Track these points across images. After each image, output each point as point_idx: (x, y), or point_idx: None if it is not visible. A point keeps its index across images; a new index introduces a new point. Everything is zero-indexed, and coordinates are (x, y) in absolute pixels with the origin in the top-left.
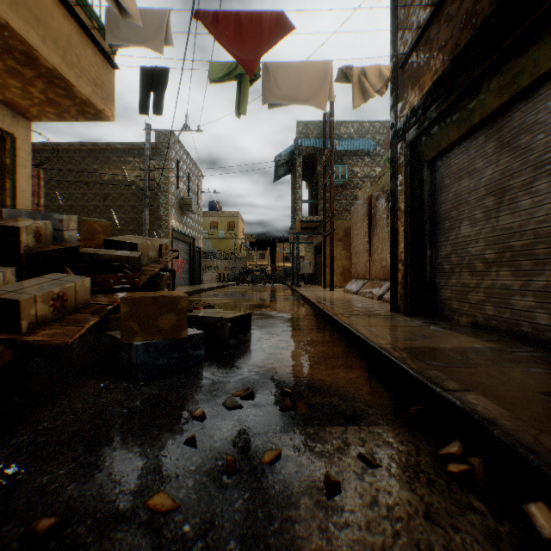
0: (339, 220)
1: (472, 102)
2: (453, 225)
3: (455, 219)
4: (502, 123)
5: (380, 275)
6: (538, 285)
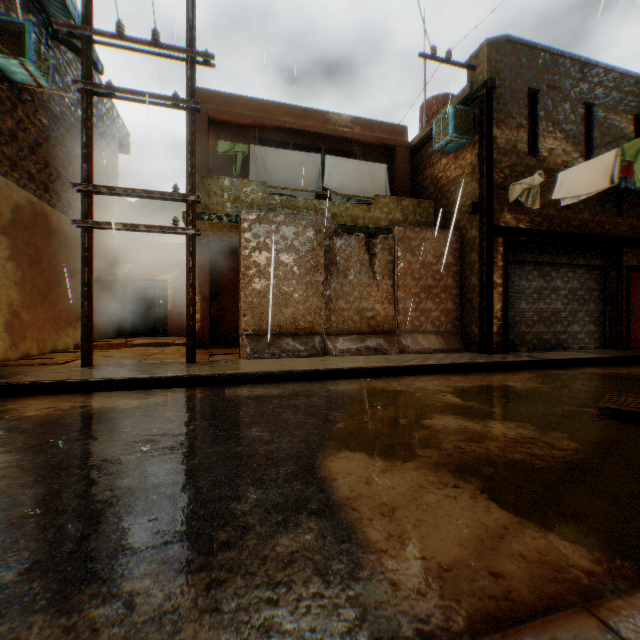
0: (5, 176)
1: (540, 252)
2: (516, 301)
3: (517, 298)
4: (540, 267)
5: (359, 328)
6: (551, 330)
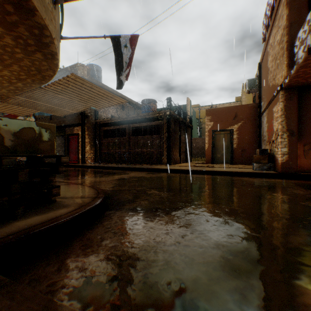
0: None
1: None
2: None
3: None
4: None
5: None
6: None
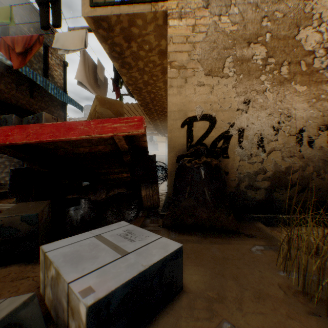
0: None
1: None
2: None
3: None
4: None
5: None
6: None
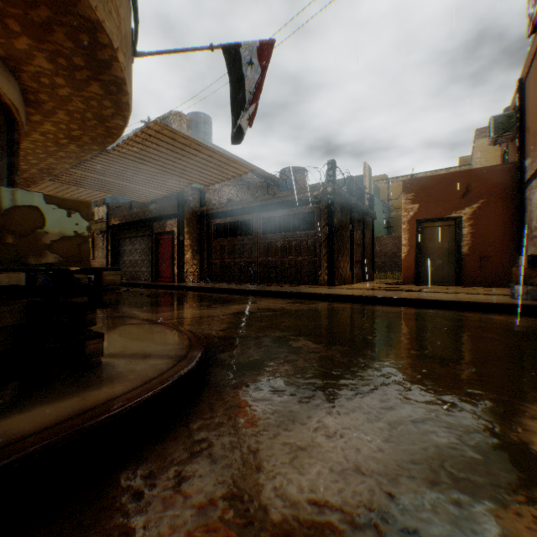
0: None
1: (126, 233)
2: (124, 257)
3: (124, 255)
4: (131, 239)
5: None
6: (135, 270)
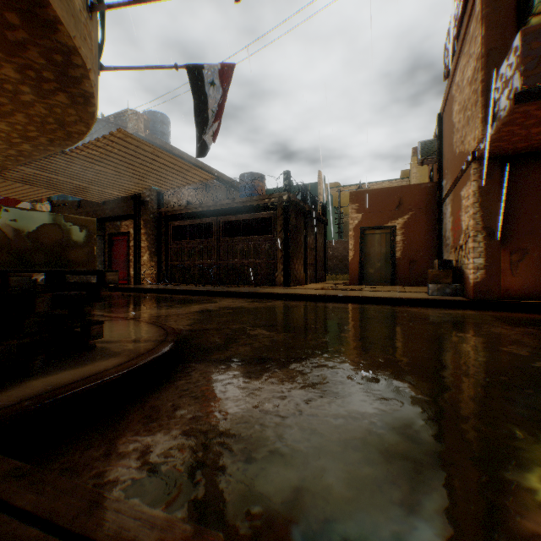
0: None
1: None
2: None
3: None
4: None
5: None
6: None
